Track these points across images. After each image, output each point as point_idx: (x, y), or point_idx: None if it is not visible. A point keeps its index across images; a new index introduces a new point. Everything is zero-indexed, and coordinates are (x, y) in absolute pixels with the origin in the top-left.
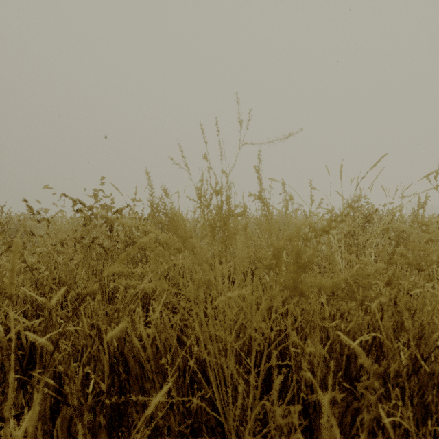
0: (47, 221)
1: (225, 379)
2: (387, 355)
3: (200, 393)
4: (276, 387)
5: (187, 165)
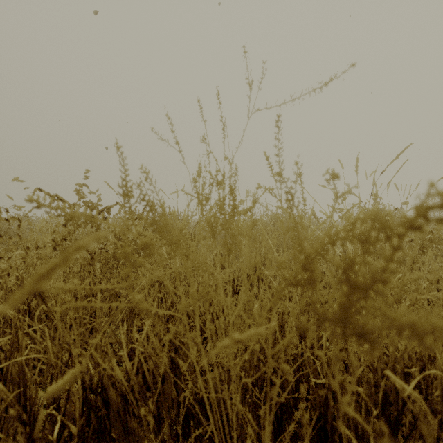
0: (18, 220)
1: (228, 413)
2: (442, 394)
3: (197, 431)
4: (291, 426)
5: (178, 143)
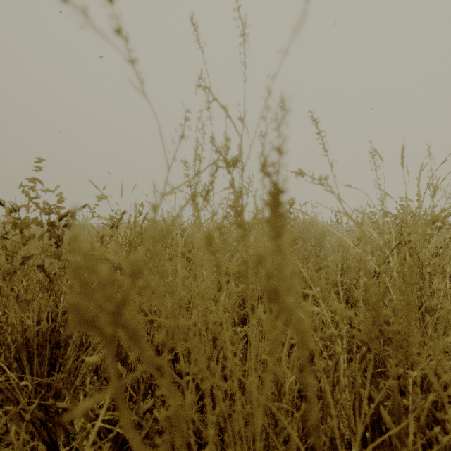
0: None
1: None
2: None
3: None
4: None
5: (127, 39)
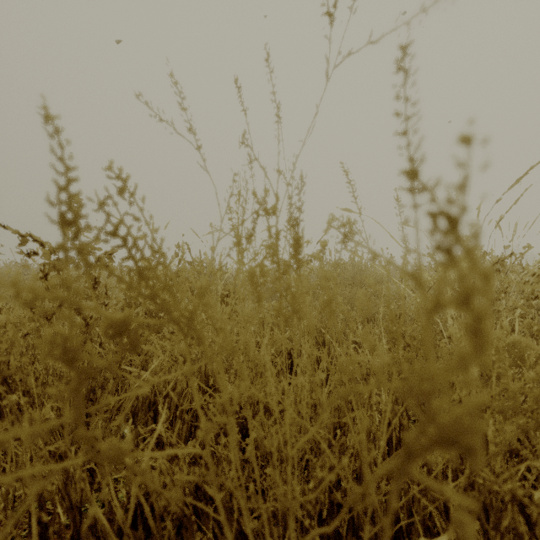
0: None
1: None
2: None
3: None
4: None
5: (195, 132)
